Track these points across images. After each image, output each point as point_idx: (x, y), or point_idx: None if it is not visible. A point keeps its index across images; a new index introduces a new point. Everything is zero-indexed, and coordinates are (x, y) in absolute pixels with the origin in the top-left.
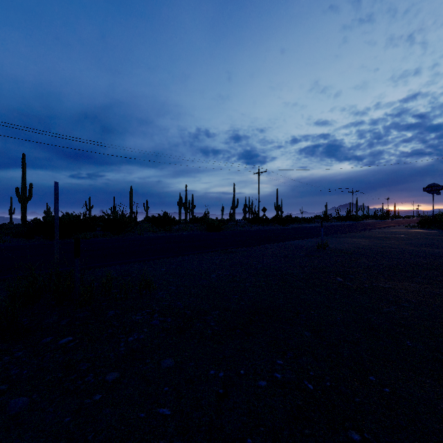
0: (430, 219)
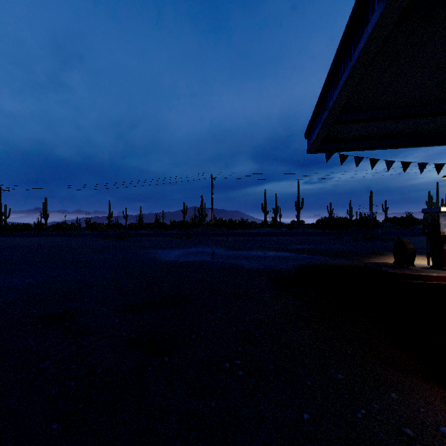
0: None
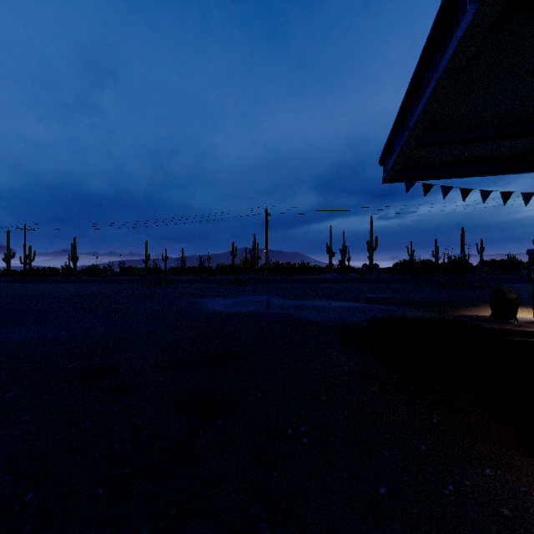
0: None
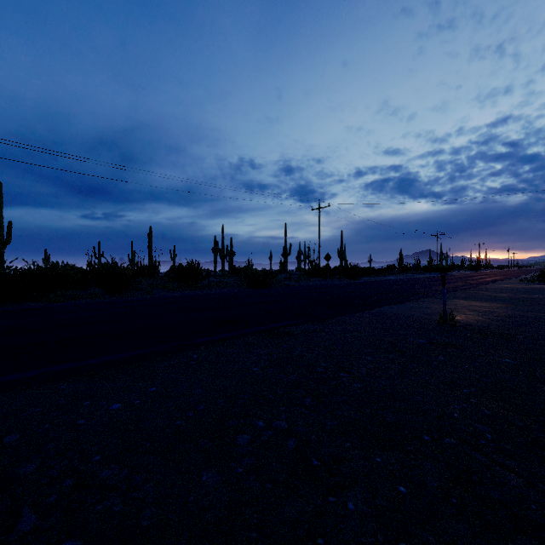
0: None
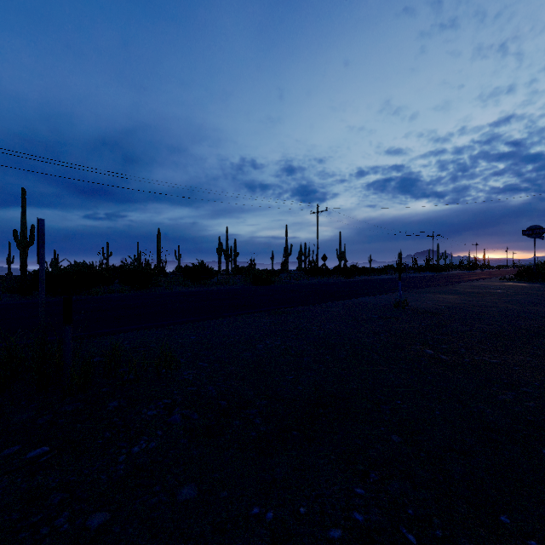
0: (531, 270)
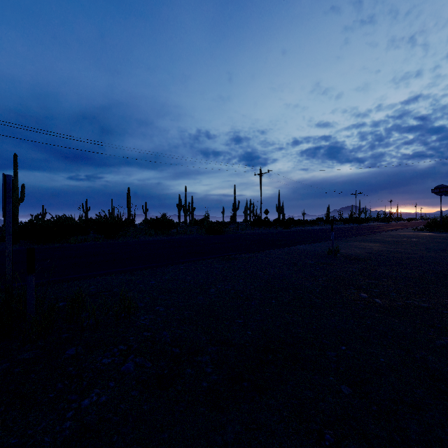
0: (438, 222)
